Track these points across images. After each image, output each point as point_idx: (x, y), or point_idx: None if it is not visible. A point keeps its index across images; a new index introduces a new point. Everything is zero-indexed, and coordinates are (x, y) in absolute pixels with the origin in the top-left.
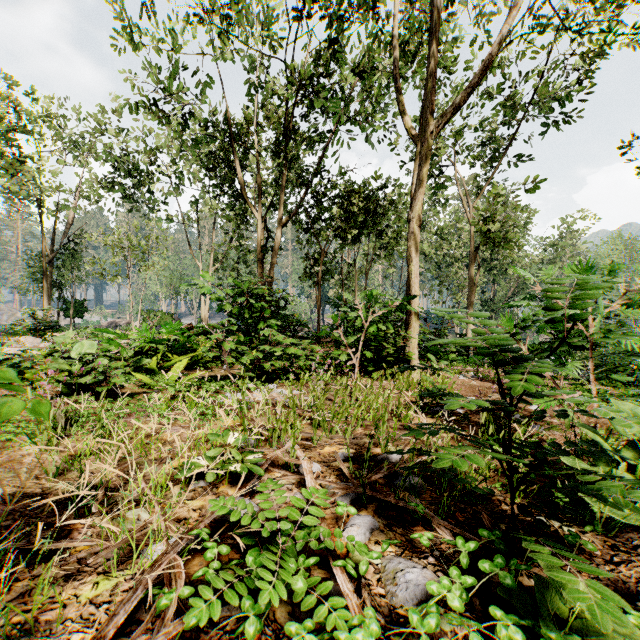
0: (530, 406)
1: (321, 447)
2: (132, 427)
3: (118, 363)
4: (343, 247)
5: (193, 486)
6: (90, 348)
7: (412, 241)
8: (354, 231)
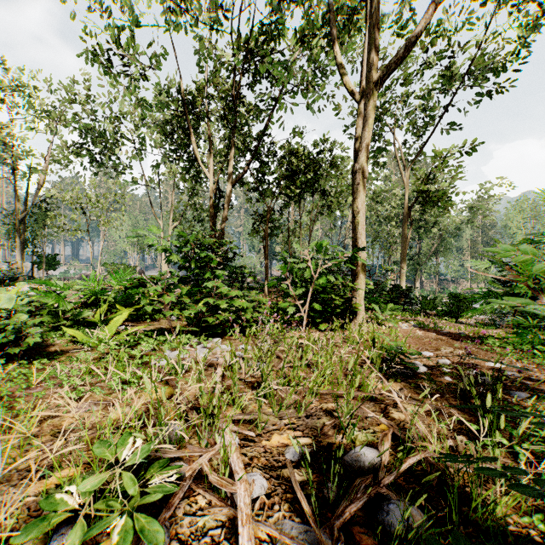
0: (490, 362)
1: (267, 436)
2: (30, 404)
3: (36, 320)
4: (289, 205)
5: (54, 542)
6: (8, 302)
7: (360, 192)
8: (299, 190)
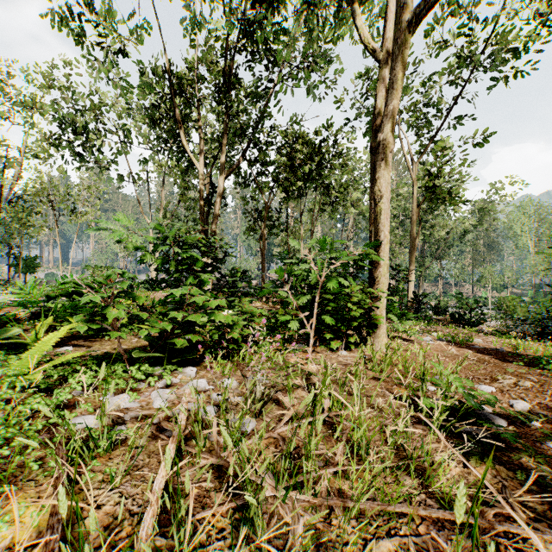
0: None
1: None
2: None
3: None
4: (288, 200)
5: None
6: None
7: (383, 170)
8: (300, 183)
